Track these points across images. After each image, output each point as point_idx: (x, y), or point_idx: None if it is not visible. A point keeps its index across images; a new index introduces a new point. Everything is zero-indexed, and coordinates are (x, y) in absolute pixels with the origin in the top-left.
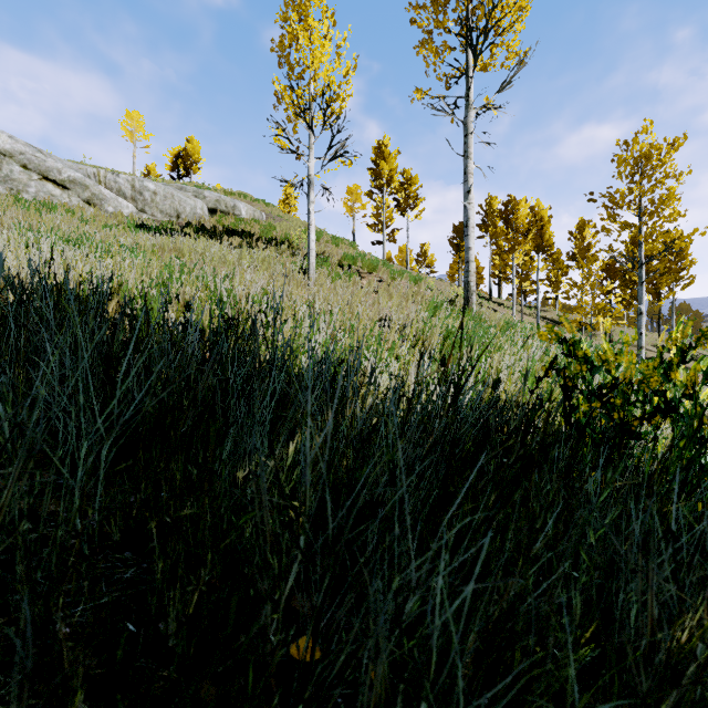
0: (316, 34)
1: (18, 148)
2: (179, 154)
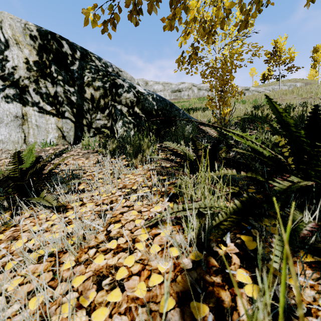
0: (319, 53)
1: (254, 89)
2: (264, 73)
